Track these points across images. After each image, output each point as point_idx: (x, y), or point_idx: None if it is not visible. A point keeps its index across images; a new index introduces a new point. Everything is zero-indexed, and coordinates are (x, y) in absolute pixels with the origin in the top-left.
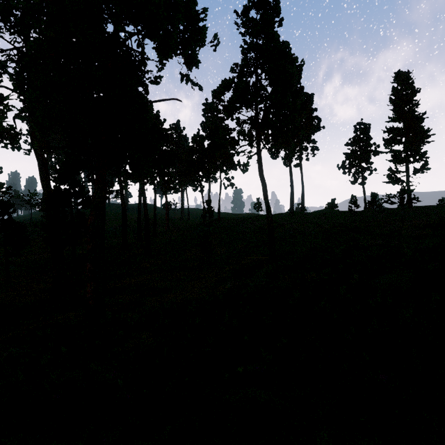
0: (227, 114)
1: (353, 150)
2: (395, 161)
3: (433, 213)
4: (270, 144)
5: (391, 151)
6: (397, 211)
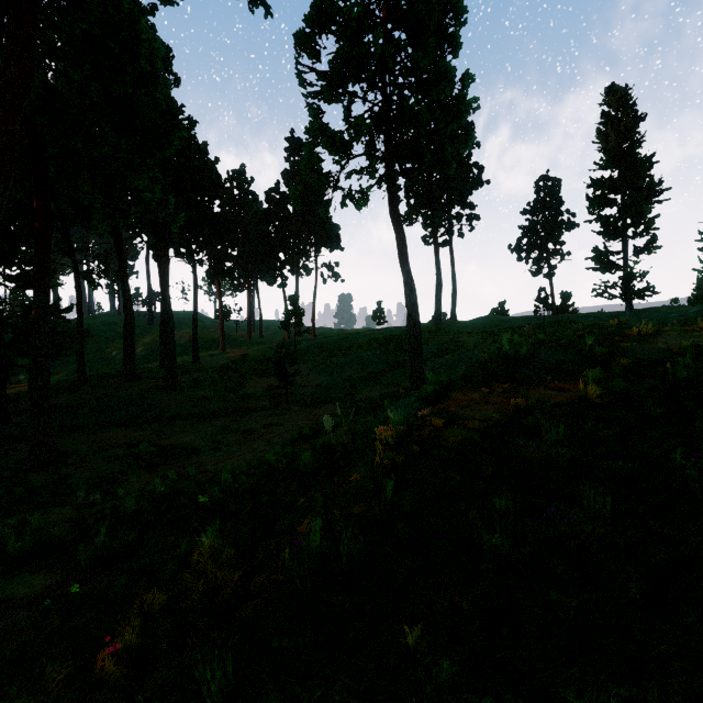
0: (326, 87)
1: (534, 221)
2: (607, 234)
3: (672, 316)
4: (410, 170)
5: (599, 220)
6: (610, 315)
